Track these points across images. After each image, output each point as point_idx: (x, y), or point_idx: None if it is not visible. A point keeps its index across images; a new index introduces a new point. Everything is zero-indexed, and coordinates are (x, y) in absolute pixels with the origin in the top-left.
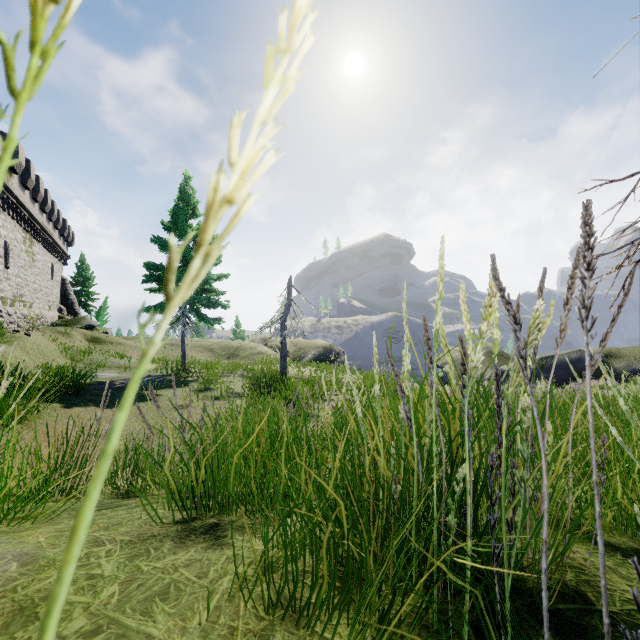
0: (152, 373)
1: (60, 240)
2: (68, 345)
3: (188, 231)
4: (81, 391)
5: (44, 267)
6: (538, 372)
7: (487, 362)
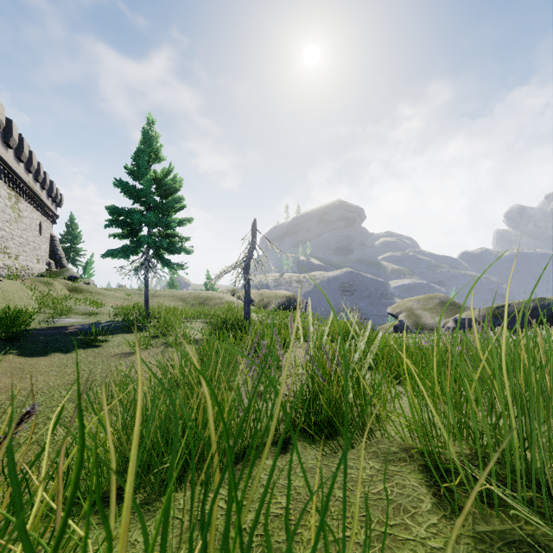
0: (115, 319)
1: (48, 200)
2: (48, 293)
3: (150, 174)
4: (16, 336)
5: (32, 224)
6: (494, 320)
7: (440, 311)
